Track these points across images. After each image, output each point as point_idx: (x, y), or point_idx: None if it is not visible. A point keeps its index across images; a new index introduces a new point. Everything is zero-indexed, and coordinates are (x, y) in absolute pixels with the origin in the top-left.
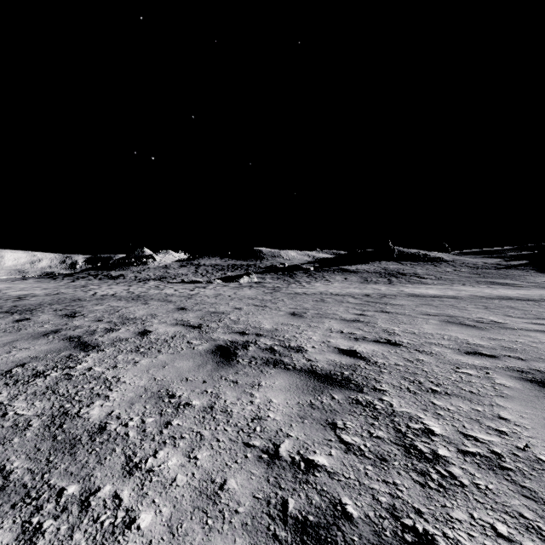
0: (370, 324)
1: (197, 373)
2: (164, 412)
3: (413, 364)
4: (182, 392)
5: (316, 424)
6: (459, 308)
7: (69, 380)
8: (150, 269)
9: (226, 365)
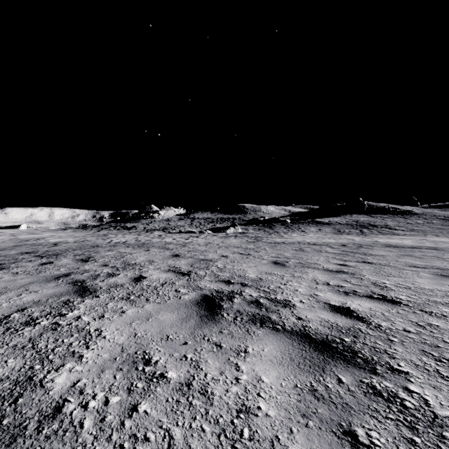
0: (355, 276)
1: (179, 329)
2: (134, 388)
3: (427, 330)
4: (159, 357)
5: (326, 432)
6: (446, 260)
7: (54, 330)
8: (156, 222)
9: (210, 321)
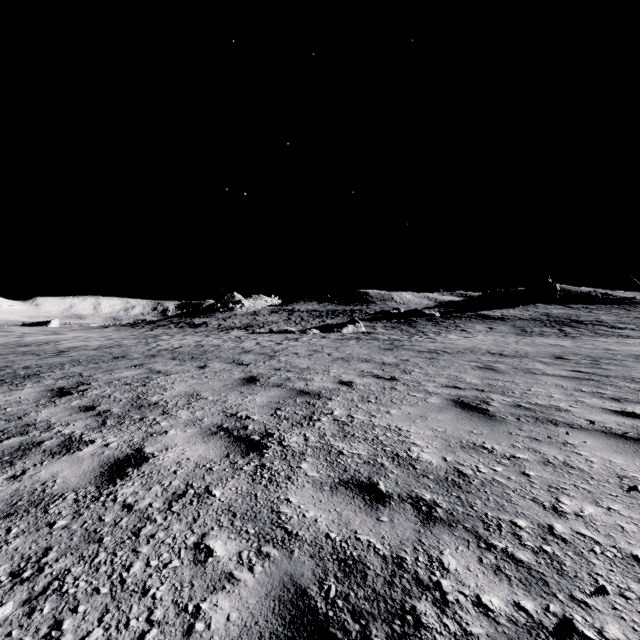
0: None
1: None
2: None
3: None
4: None
5: None
6: None
7: None
8: (237, 316)
9: None
